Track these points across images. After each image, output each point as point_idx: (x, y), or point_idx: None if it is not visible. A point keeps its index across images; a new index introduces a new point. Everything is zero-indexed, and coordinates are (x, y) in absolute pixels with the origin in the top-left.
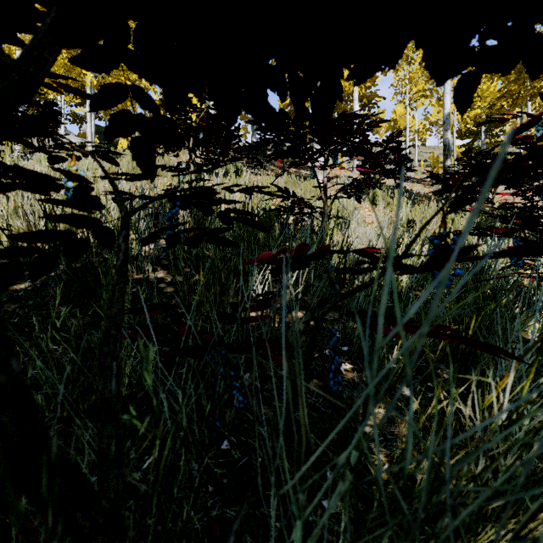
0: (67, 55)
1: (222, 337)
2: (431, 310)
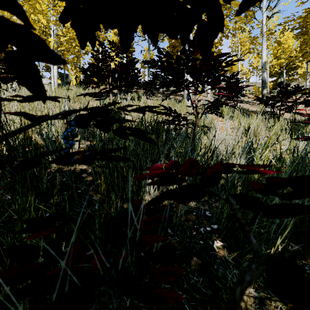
0: (39, 30)
1: (110, 269)
2: None
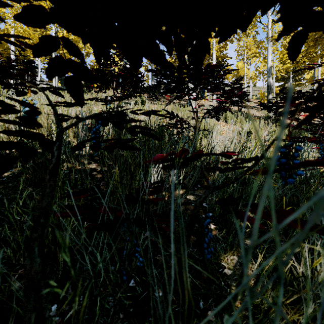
0: (40, 32)
1: (129, 214)
2: (309, 222)
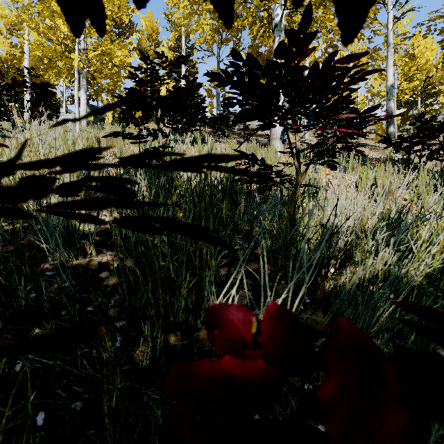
0: (57, 42)
1: None
2: None
